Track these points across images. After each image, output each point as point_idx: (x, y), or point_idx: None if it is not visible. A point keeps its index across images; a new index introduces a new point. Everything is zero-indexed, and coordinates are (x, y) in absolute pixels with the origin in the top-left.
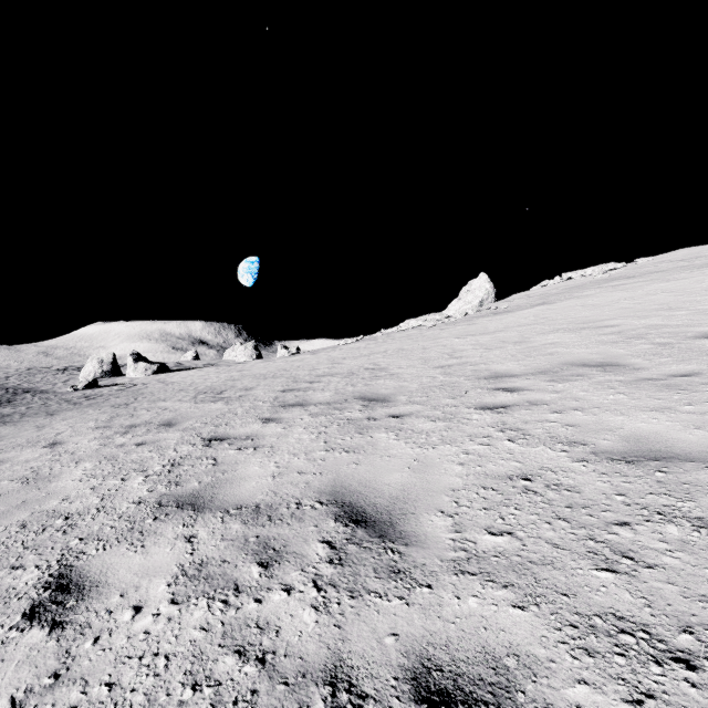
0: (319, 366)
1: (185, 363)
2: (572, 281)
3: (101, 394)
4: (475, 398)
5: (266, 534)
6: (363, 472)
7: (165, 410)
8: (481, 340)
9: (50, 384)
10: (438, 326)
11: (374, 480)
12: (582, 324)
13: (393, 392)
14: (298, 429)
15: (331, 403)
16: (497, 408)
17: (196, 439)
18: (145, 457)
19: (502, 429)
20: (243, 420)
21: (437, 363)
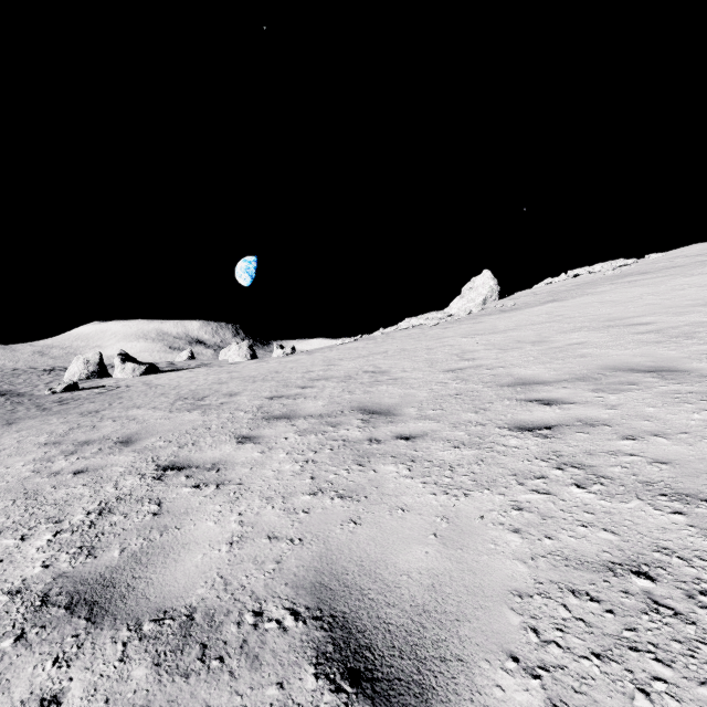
0: (313, 368)
1: (178, 363)
2: (580, 278)
3: (77, 398)
4: (504, 413)
5: (184, 706)
6: (365, 542)
7: (132, 421)
8: (493, 339)
9: (31, 386)
10: (441, 325)
11: (383, 561)
12: (607, 322)
13: (398, 402)
14: (279, 455)
15: (324, 415)
16: (539, 429)
17: (148, 467)
18: (73, 495)
19: (560, 465)
20: (215, 439)
21: (446, 366)
